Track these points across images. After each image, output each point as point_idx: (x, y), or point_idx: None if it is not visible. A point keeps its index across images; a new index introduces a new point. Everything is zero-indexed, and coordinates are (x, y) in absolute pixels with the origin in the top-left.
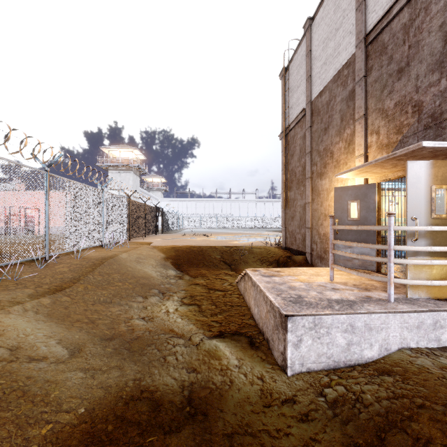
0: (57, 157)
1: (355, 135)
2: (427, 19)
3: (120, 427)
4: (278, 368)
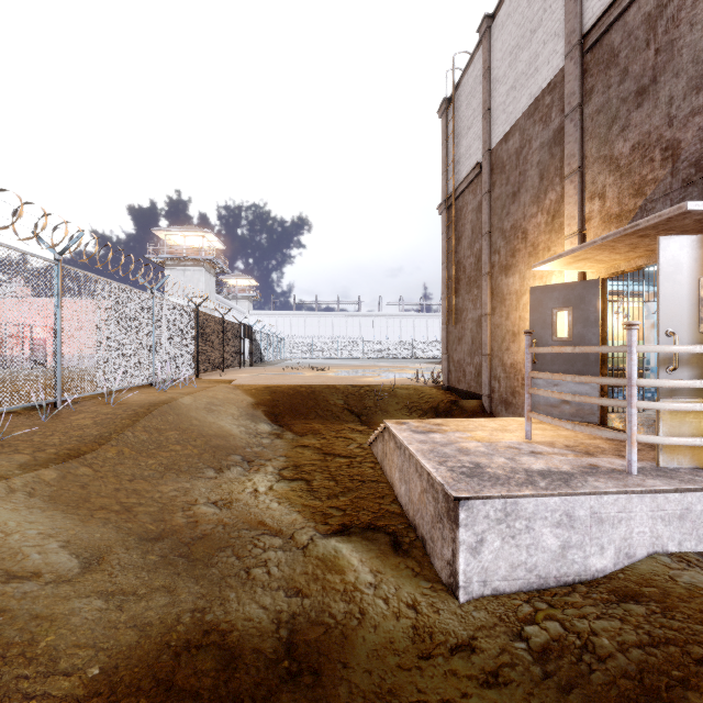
0: (75, 238)
1: (565, 202)
2: (688, 4)
3: (162, 701)
4: (442, 588)
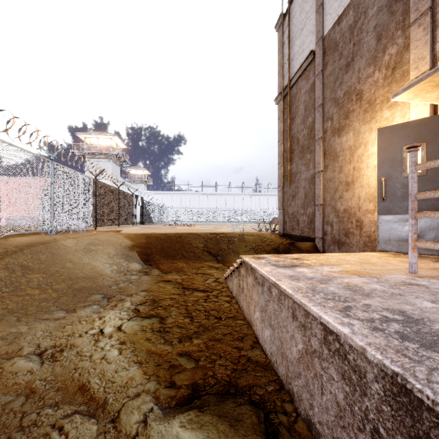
0: None
1: (410, 48)
2: None
3: None
4: None
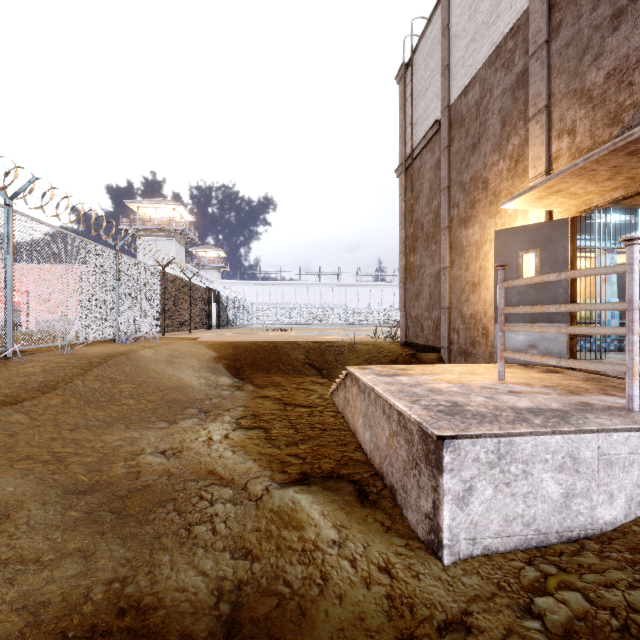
0: (27, 182)
1: (530, 144)
2: None
3: None
4: (420, 547)
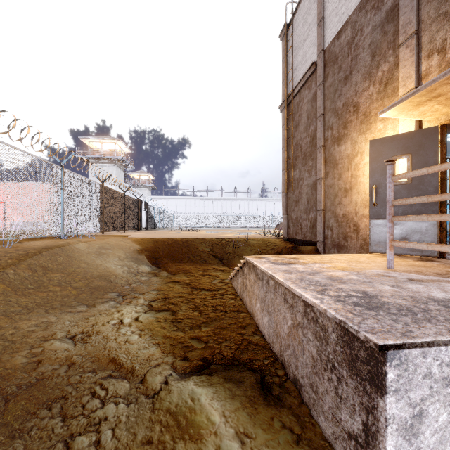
0: None
1: (399, 66)
2: None
3: None
4: None
